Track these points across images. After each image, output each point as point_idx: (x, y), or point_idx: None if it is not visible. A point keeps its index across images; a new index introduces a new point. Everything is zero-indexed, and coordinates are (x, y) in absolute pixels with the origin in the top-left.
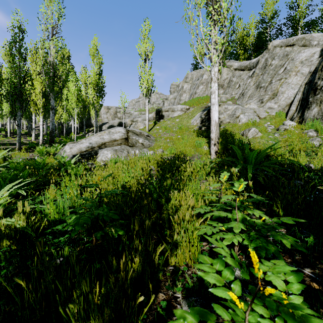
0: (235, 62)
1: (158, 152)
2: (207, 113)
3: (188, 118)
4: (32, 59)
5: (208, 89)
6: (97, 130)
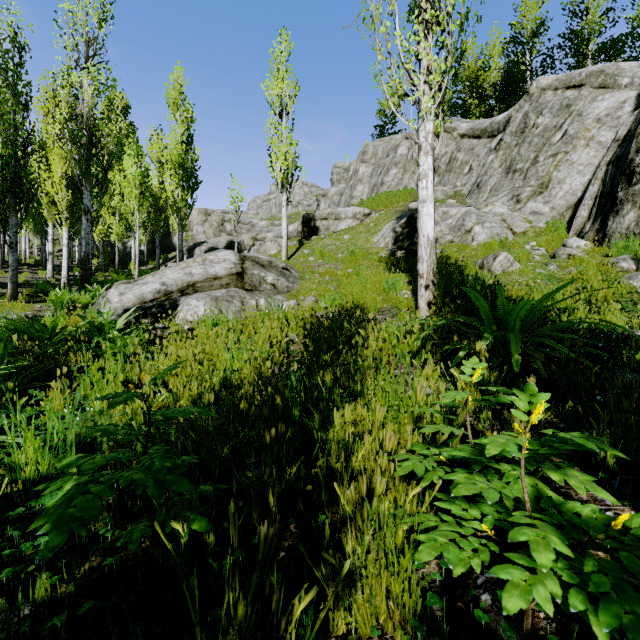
0: (463, 121)
1: (307, 302)
2: (406, 224)
3: (368, 234)
4: (47, 111)
5: (407, 175)
6: (182, 257)
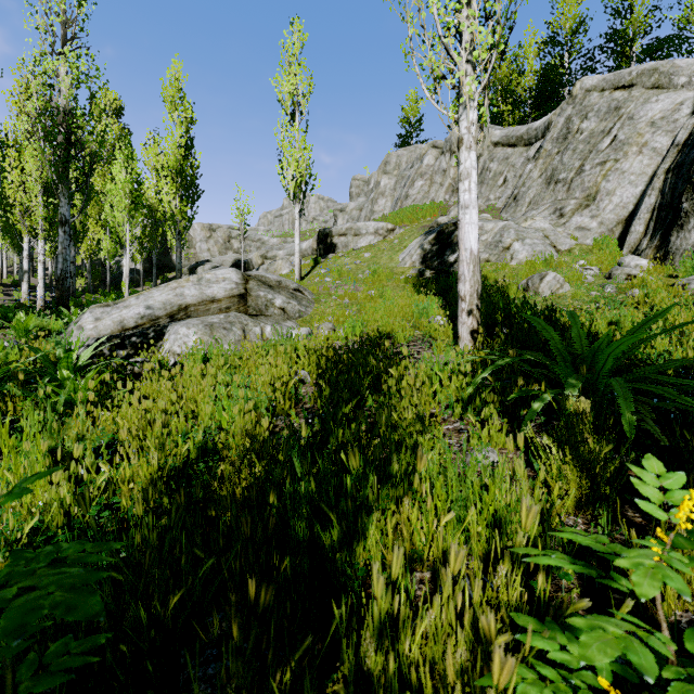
0: (496, 128)
1: (322, 330)
2: (435, 240)
3: (392, 251)
4: (22, 106)
5: (434, 187)
6: (180, 277)
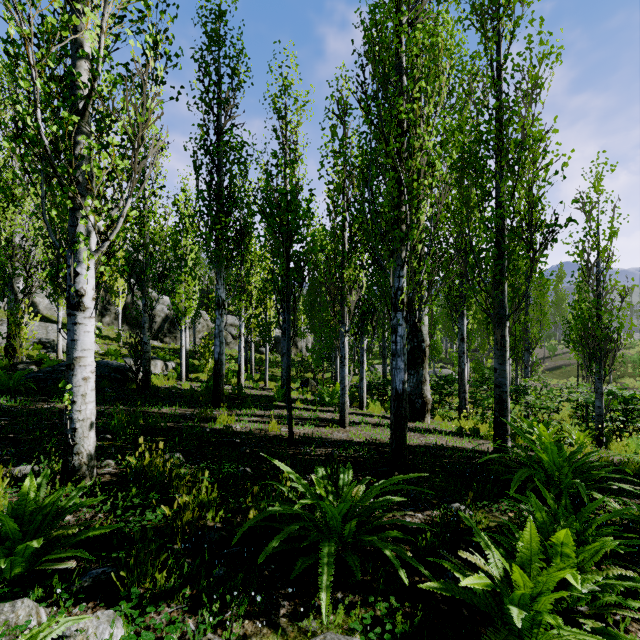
0: None
1: None
2: None
3: None
4: None
5: None
6: None
